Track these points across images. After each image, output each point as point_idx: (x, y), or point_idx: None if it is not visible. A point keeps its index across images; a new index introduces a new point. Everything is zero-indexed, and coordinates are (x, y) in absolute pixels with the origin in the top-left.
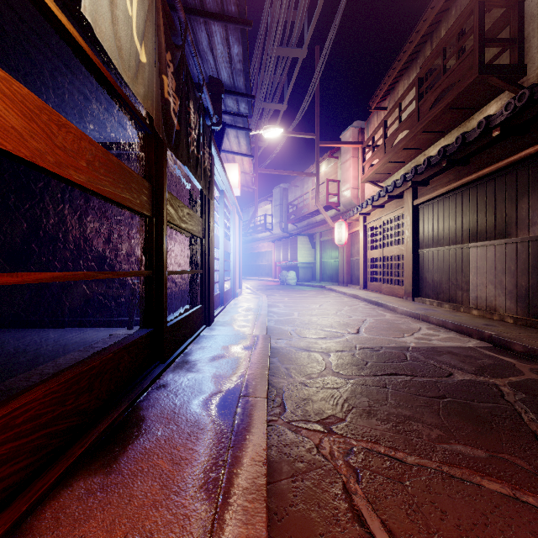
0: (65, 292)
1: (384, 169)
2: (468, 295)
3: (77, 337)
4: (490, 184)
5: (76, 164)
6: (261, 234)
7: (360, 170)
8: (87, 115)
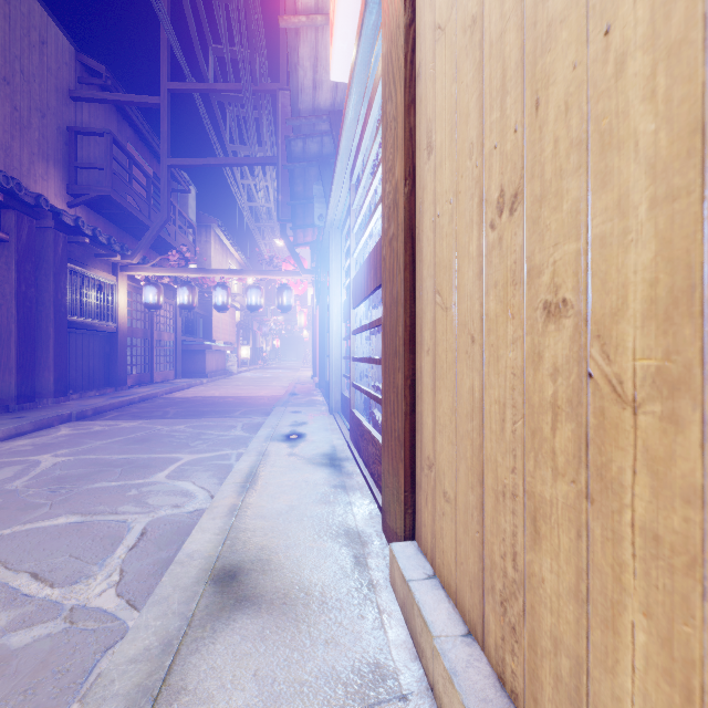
0: None
1: None
2: None
3: None
4: None
5: None
6: None
7: None
8: None
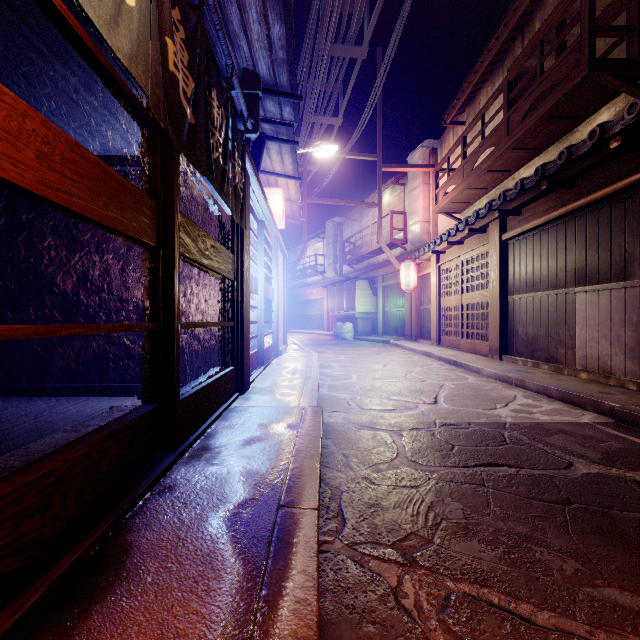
0: (57, 350)
1: (462, 197)
2: (574, 353)
3: (68, 410)
4: (604, 211)
5: (16, 154)
6: (310, 279)
7: (431, 199)
8: (79, 117)
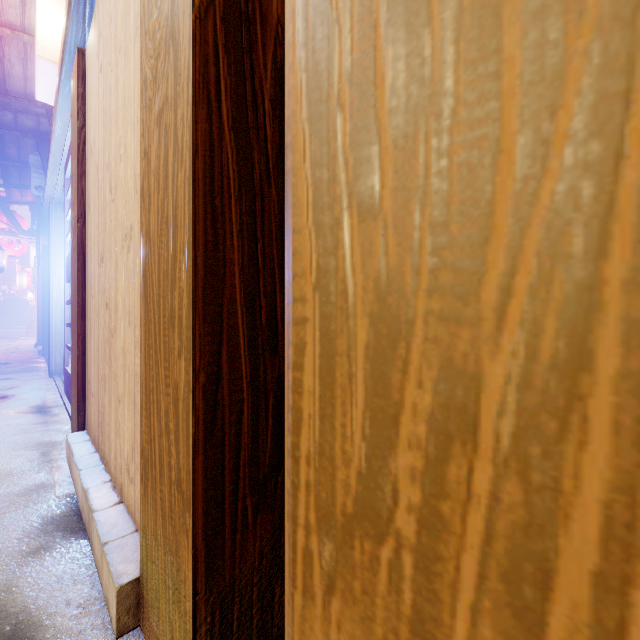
0: None
1: None
2: None
3: None
4: None
5: None
6: None
7: None
8: None
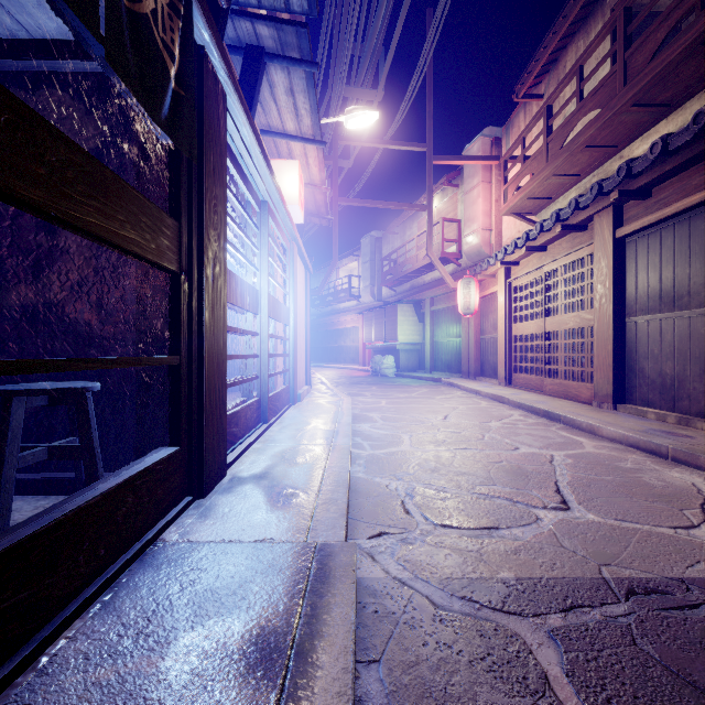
0: None
1: (543, 189)
2: None
3: None
4: None
5: None
6: (343, 304)
7: (494, 201)
8: None
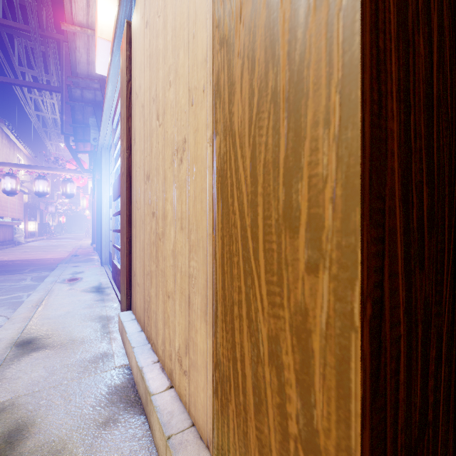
0: None
1: None
2: None
3: None
4: None
5: None
6: None
7: None
8: None
